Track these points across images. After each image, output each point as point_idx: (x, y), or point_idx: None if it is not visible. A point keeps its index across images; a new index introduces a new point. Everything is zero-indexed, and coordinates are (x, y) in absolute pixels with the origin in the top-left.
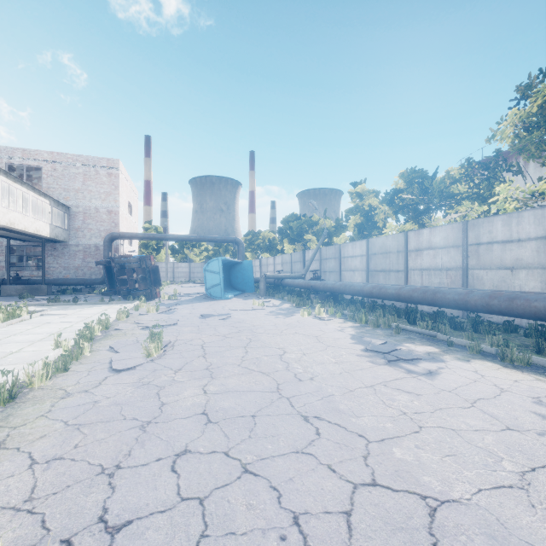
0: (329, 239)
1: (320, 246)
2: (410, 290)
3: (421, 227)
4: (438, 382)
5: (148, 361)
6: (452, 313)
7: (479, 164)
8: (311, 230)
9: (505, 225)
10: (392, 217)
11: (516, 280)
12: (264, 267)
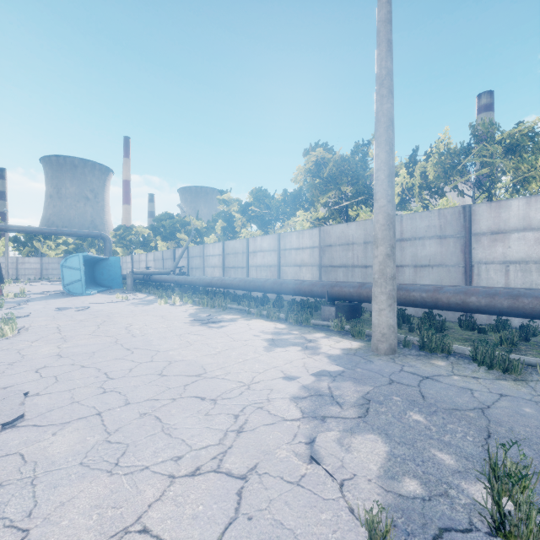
0: (201, 238)
1: (193, 245)
2: (238, 281)
3: (266, 234)
4: (221, 330)
5: (4, 339)
6: (268, 296)
7: (291, 194)
8: (184, 230)
9: (297, 238)
10: (247, 224)
11: (302, 273)
12: (137, 263)
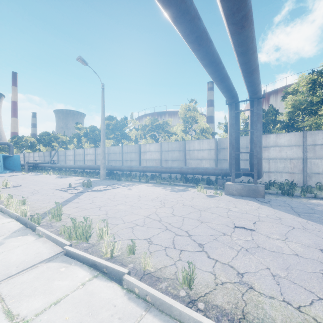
0: (66, 146)
1: (61, 149)
2: (77, 165)
3: (96, 146)
4: (65, 179)
5: None
6: (90, 171)
7: None
8: (56, 141)
9: None
10: (88, 140)
11: None
12: (27, 158)
